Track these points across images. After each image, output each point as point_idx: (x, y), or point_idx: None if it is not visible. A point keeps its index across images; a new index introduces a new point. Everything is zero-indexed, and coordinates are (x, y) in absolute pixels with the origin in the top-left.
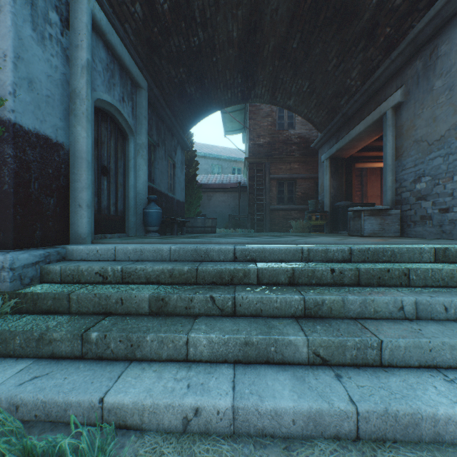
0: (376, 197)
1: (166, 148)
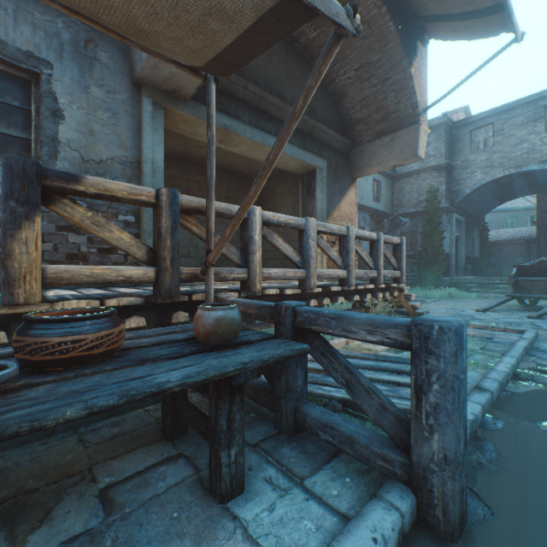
0: None
1: (469, 234)
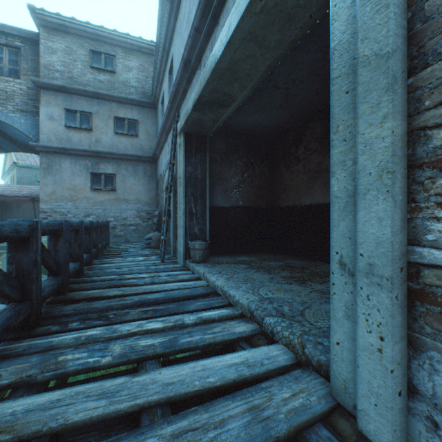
0: None
1: None
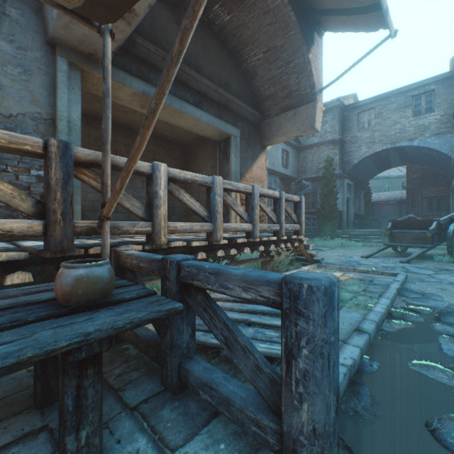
0: None
1: (357, 196)
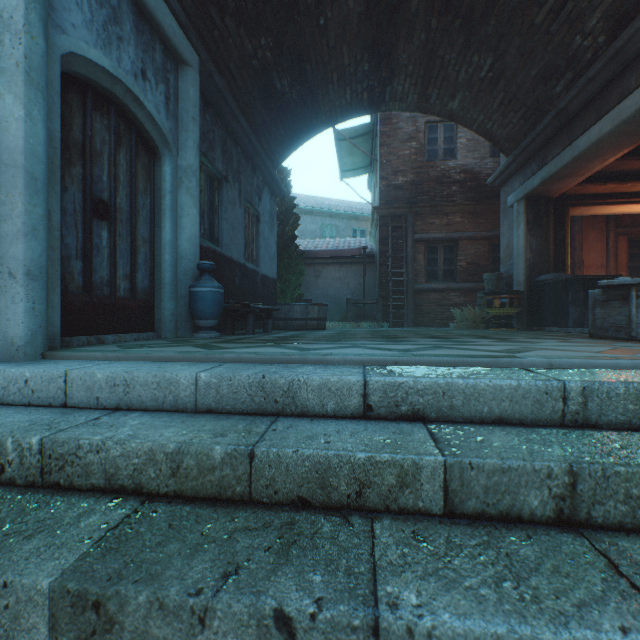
0: (599, 268)
1: (242, 188)
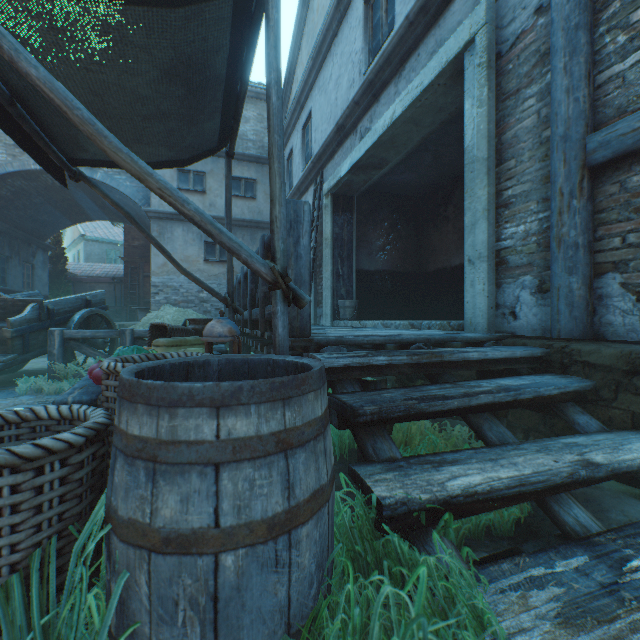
0: None
1: (22, 257)
